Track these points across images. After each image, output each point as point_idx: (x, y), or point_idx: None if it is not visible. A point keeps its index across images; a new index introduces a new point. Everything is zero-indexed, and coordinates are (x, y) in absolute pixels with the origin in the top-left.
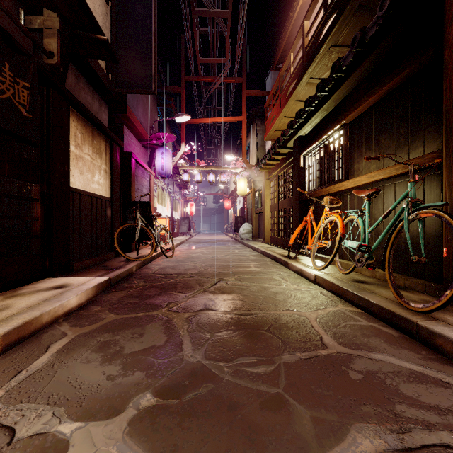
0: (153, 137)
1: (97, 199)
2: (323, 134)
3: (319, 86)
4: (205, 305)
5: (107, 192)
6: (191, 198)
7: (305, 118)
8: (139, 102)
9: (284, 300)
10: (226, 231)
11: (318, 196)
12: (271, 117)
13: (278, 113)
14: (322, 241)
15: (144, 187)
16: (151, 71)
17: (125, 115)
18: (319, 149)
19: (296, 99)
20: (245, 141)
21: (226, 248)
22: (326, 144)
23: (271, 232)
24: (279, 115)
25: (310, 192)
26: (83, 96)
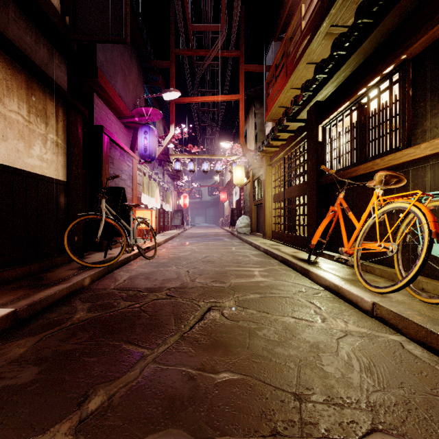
0: (134, 114)
1: (38, 180)
2: (361, 86)
3: (361, 8)
4: (172, 401)
5: (59, 172)
6: (184, 189)
7: (328, 72)
8: (118, 71)
9: (344, 377)
10: (221, 224)
11: (351, 177)
12: (274, 93)
13: (284, 84)
14: (381, 243)
15: (124, 172)
16: (122, 13)
17: (96, 81)
18: (350, 113)
19: (309, 61)
20: (243, 123)
21: (221, 244)
22: (361, 103)
23: (273, 226)
24: (285, 85)
25: (335, 173)
26: (16, 32)
